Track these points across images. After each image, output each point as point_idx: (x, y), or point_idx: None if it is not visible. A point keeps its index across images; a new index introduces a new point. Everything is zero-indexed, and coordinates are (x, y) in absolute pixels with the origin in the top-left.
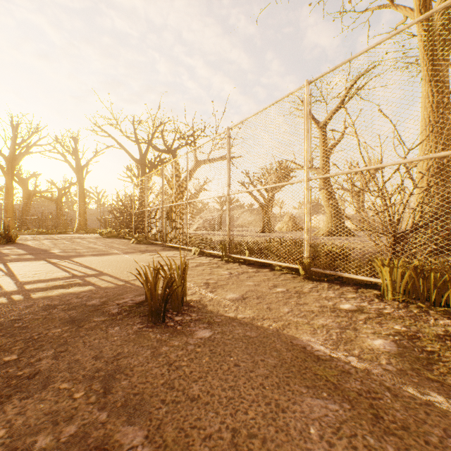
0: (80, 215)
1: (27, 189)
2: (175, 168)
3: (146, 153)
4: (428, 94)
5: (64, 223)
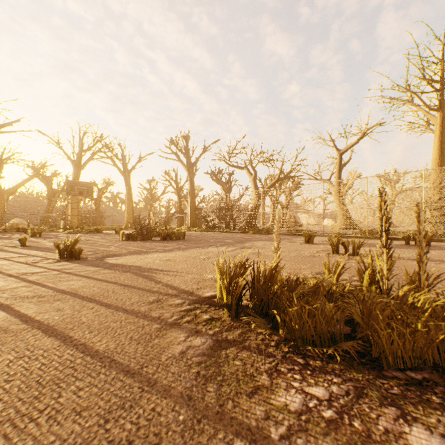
0: (128, 213)
1: (51, 187)
2: (254, 181)
3: (195, 163)
4: (436, 158)
5: (101, 220)
